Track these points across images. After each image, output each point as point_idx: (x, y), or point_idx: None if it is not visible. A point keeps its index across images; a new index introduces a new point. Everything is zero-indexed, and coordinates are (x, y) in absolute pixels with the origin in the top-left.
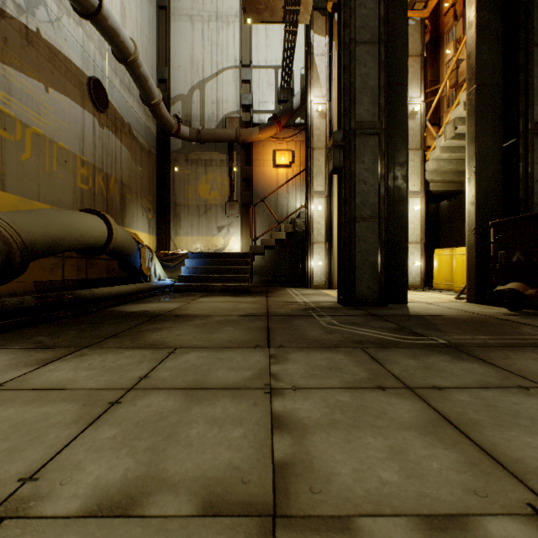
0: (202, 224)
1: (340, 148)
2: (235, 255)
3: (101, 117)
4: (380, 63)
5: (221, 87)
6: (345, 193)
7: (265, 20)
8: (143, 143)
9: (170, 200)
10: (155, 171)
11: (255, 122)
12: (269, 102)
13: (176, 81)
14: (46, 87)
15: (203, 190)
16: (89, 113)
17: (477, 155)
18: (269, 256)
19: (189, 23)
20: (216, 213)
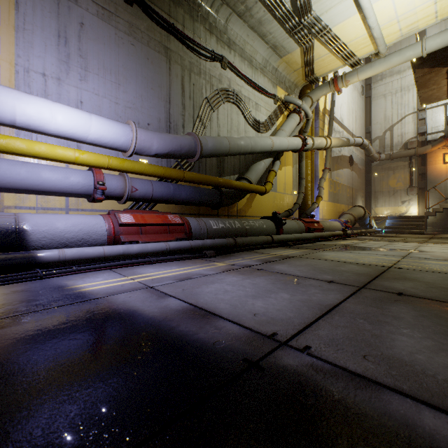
0: (391, 200)
1: None
2: (415, 217)
3: (351, 168)
4: None
5: (403, 126)
6: None
7: (434, 102)
8: (360, 167)
9: (371, 190)
10: (363, 177)
11: (428, 140)
12: (439, 126)
13: (375, 130)
14: (342, 169)
15: (392, 183)
16: (348, 169)
17: None
18: (439, 216)
19: (383, 99)
20: (400, 194)
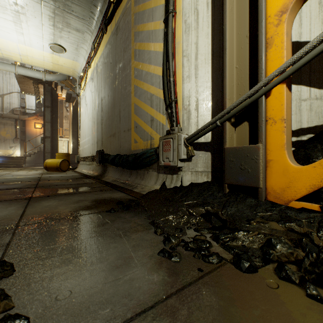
0: (2, 145)
1: (43, 140)
2: (18, 157)
3: None
4: (51, 126)
5: (12, 98)
6: (44, 148)
7: (29, 93)
8: None
9: None
10: None
11: (27, 112)
12: (33, 106)
13: None
14: None
15: (3, 133)
16: None
17: (72, 142)
18: (33, 157)
19: None
20: (9, 142)
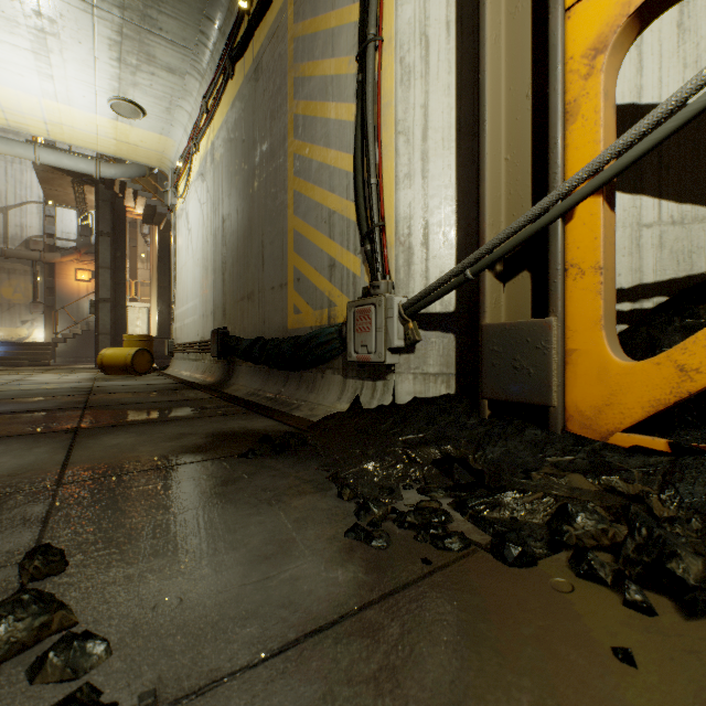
0: (6, 318)
1: (93, 306)
2: (40, 344)
3: None
4: (111, 277)
5: (26, 215)
6: (96, 324)
7: (63, 204)
8: None
9: None
10: None
11: (59, 246)
12: (72, 233)
13: None
14: None
15: (7, 292)
16: None
17: (158, 311)
18: (72, 344)
19: None
20: (21, 310)
